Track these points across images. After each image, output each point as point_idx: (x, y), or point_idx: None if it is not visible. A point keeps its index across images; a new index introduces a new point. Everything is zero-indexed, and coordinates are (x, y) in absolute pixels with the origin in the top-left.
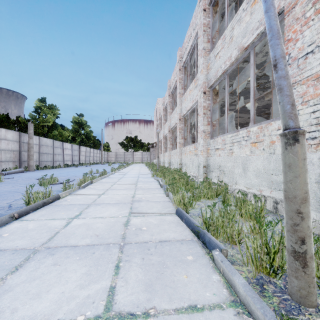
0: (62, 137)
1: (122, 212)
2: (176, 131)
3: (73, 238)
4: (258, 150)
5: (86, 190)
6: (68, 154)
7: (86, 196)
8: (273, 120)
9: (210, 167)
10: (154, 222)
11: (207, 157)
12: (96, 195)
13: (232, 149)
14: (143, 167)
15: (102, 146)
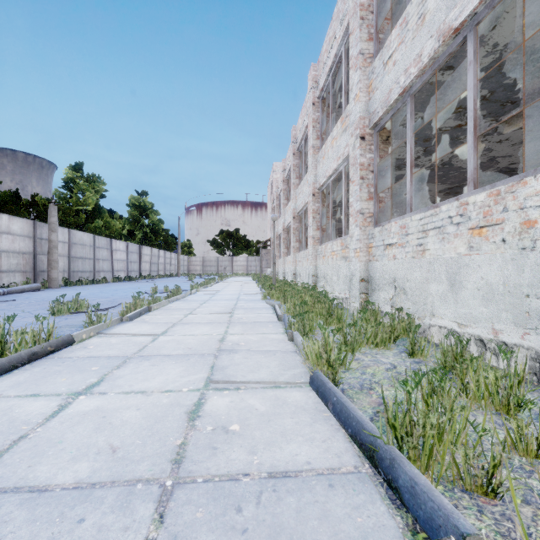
0: (111, 230)
1: (191, 379)
2: (307, 218)
3: (49, 459)
4: (489, 244)
5: (133, 326)
6: (120, 260)
7: (129, 337)
8: (528, 175)
9: (374, 282)
10: (261, 407)
11: (368, 262)
12: (149, 335)
13: (424, 243)
14: (249, 281)
15: (179, 246)
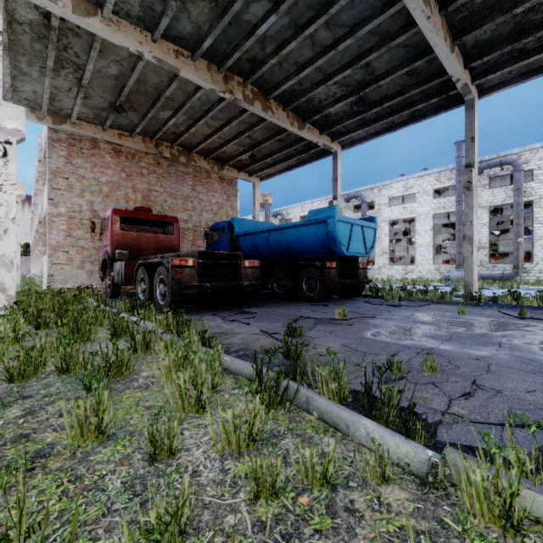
0: None
1: None
2: None
3: None
4: None
5: None
6: None
7: None
8: None
9: None
10: None
11: None
12: None
13: None
14: None
15: None
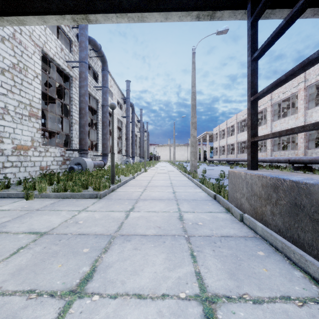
0: None
1: None
2: None
3: None
4: None
5: None
6: None
7: None
8: None
9: None
10: None
11: None
12: None
13: None
14: None
15: None
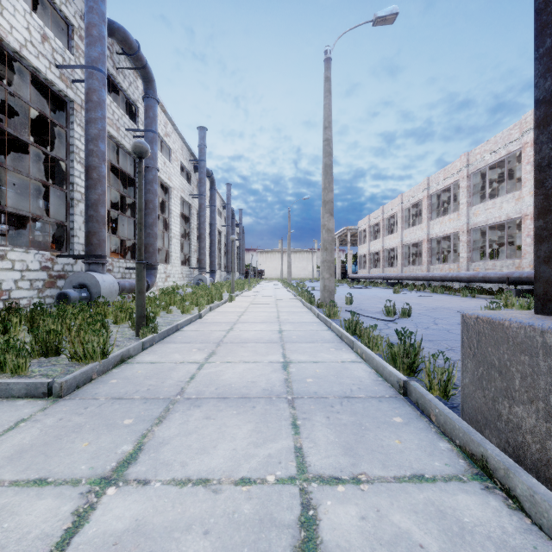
0: None
1: None
2: None
3: None
4: None
5: None
6: None
7: None
8: None
9: None
10: None
11: None
12: None
13: None
14: None
15: None
